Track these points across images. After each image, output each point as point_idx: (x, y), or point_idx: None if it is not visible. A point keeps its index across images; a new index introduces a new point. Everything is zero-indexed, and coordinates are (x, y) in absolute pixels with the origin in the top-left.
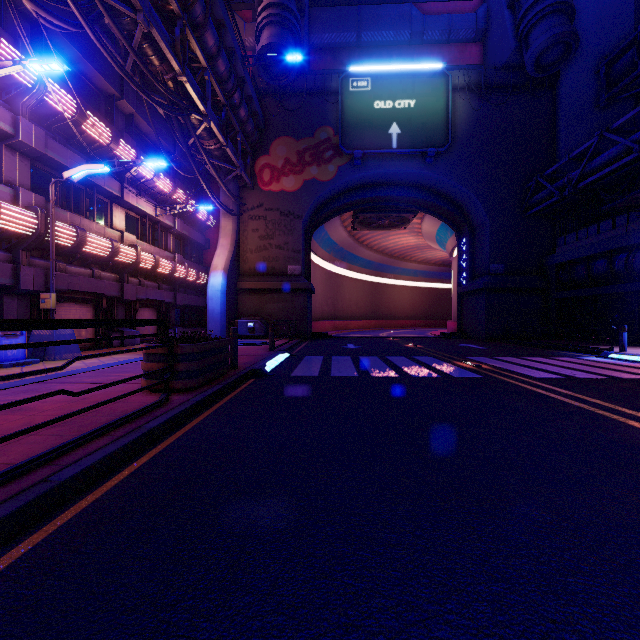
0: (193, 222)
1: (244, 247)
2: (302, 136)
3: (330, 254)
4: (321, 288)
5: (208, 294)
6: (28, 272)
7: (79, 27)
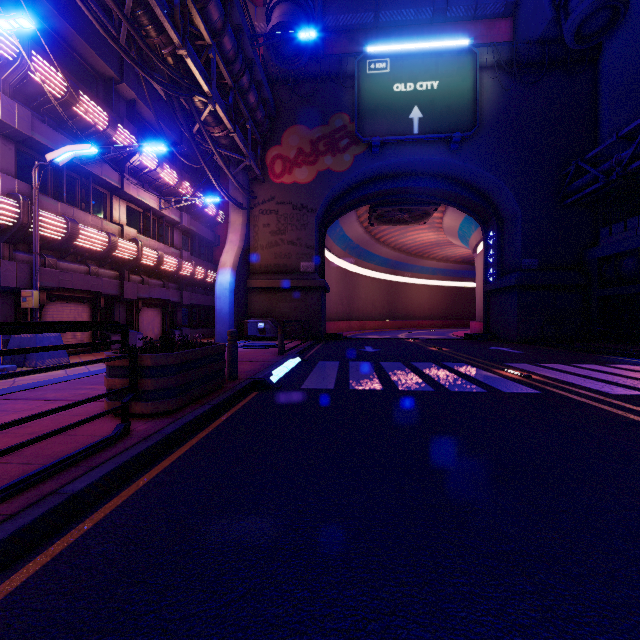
0: (202, 218)
1: (254, 243)
2: (316, 124)
3: (345, 251)
4: (336, 287)
5: (216, 293)
6: (10, 267)
7: None
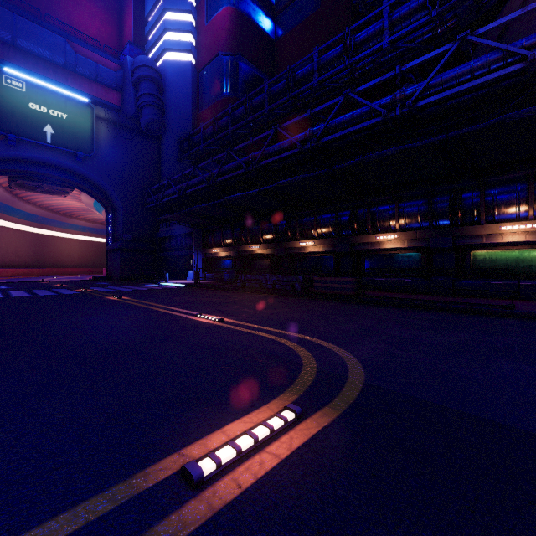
0: None
1: None
2: None
3: None
4: None
5: None
6: None
7: None
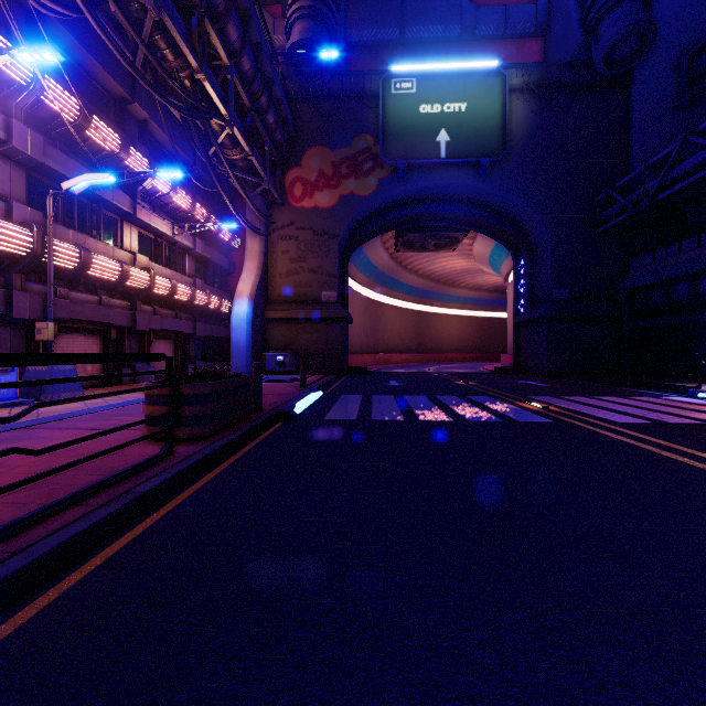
0: (216, 243)
1: (273, 271)
2: (338, 145)
3: (370, 279)
4: (359, 317)
5: (232, 324)
6: (23, 298)
7: (77, 11)
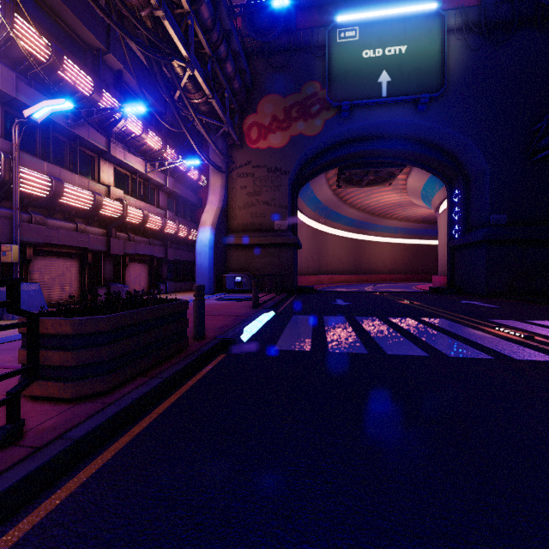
0: (186, 182)
1: (233, 204)
2: (289, 92)
3: (315, 212)
4: (307, 244)
5: (196, 249)
6: None
7: None
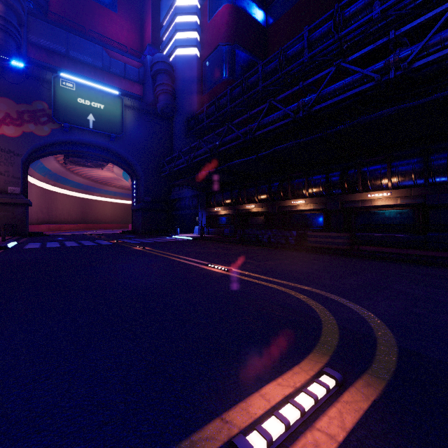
0: None
1: None
2: (22, 102)
3: (45, 177)
4: (37, 201)
5: None
6: None
7: None
